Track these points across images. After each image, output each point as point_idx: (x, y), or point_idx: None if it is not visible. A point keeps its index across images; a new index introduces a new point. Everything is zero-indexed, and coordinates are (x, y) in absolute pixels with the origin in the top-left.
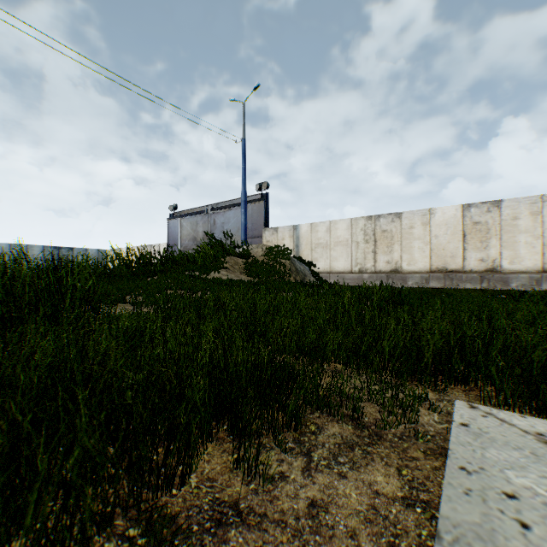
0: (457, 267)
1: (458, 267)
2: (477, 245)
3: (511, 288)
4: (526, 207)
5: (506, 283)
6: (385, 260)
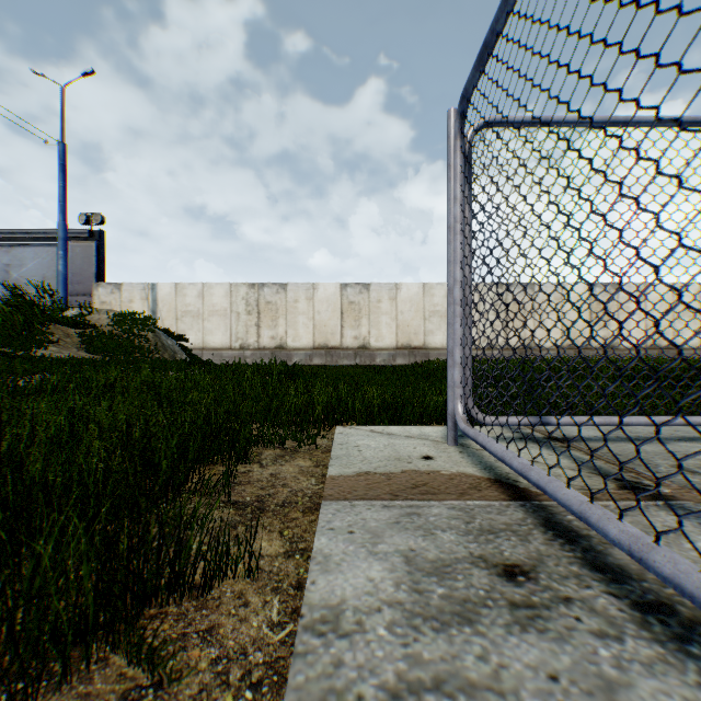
0: (337, 344)
1: (338, 344)
2: (353, 324)
3: (377, 363)
4: (387, 292)
5: (374, 359)
6: (269, 335)
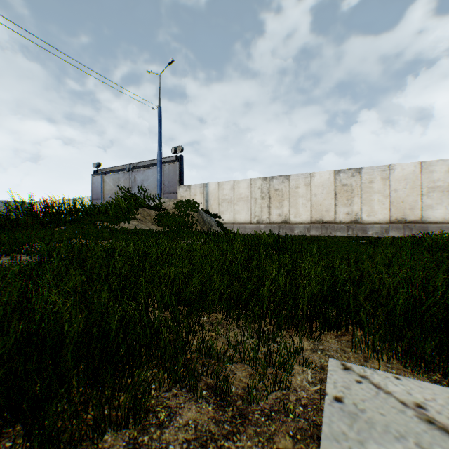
0: (331, 219)
1: (331, 219)
2: (345, 202)
3: (368, 235)
4: (378, 173)
5: (365, 231)
6: (277, 213)
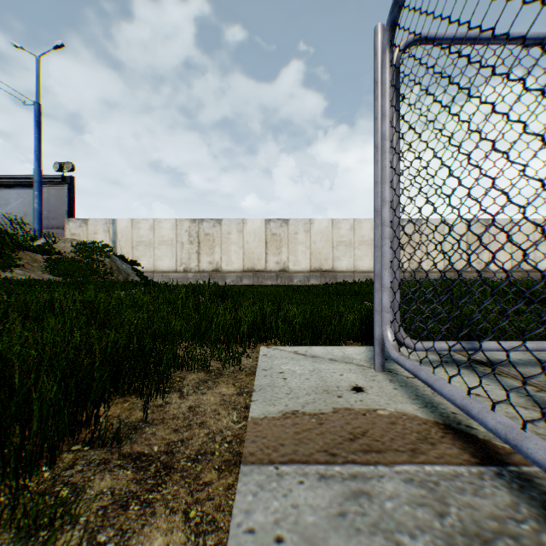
0: (262, 267)
1: (263, 268)
2: (275, 251)
3: (295, 283)
4: (302, 226)
5: (292, 280)
6: (207, 260)
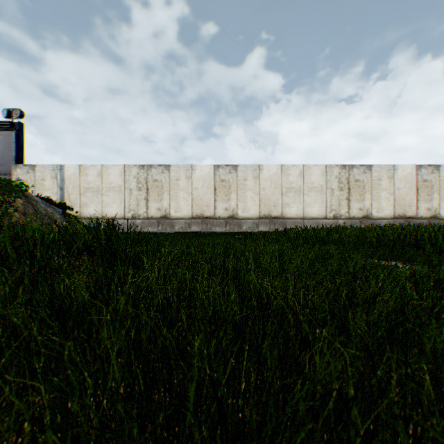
0: (211, 214)
1: (212, 215)
2: (224, 198)
3: (243, 230)
4: (251, 172)
5: (241, 226)
6: (156, 207)
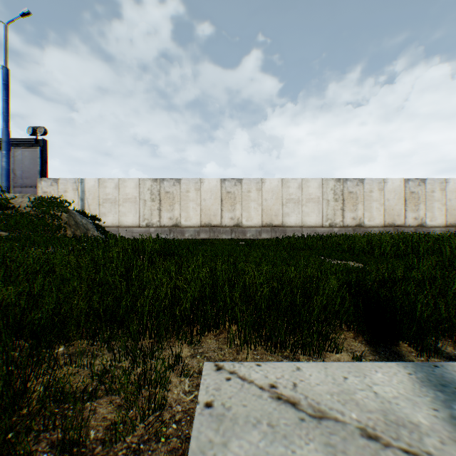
0: (218, 223)
1: (218, 223)
2: (229, 208)
3: (247, 237)
4: (255, 185)
5: (245, 234)
6: (168, 216)
